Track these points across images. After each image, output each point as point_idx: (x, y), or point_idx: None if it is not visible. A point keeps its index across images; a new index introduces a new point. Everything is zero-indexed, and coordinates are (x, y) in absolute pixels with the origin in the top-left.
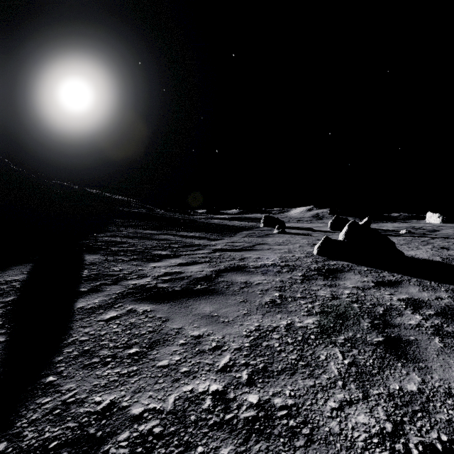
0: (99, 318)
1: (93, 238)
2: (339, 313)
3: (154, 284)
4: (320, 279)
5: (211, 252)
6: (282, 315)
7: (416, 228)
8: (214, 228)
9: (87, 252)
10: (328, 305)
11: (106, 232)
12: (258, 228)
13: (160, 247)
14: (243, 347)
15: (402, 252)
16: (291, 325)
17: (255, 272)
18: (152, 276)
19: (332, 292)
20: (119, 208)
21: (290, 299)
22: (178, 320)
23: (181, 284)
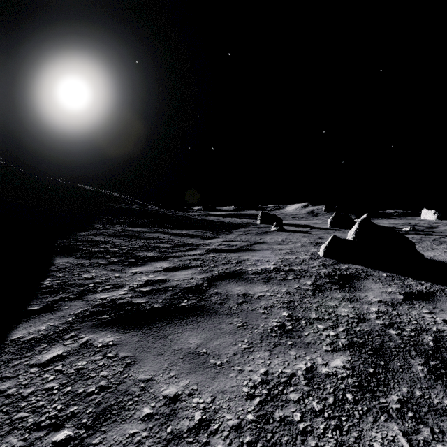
0: (34, 361)
1: (73, 237)
2: (375, 346)
3: (129, 299)
4: (336, 290)
5: (203, 253)
6: (297, 351)
7: (412, 224)
8: (209, 225)
9: (60, 254)
10: (356, 332)
11: (89, 230)
12: (255, 225)
13: (147, 248)
14: (244, 423)
15: (422, 254)
16: (312, 371)
17: (254, 280)
18: (129, 286)
19: (355, 310)
20: (110, 204)
21: (304, 322)
22: (148, 364)
23: (162, 299)
